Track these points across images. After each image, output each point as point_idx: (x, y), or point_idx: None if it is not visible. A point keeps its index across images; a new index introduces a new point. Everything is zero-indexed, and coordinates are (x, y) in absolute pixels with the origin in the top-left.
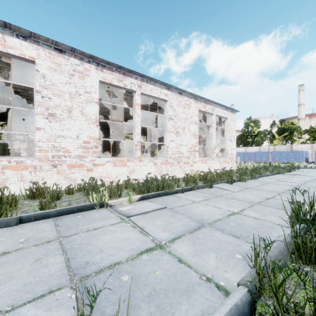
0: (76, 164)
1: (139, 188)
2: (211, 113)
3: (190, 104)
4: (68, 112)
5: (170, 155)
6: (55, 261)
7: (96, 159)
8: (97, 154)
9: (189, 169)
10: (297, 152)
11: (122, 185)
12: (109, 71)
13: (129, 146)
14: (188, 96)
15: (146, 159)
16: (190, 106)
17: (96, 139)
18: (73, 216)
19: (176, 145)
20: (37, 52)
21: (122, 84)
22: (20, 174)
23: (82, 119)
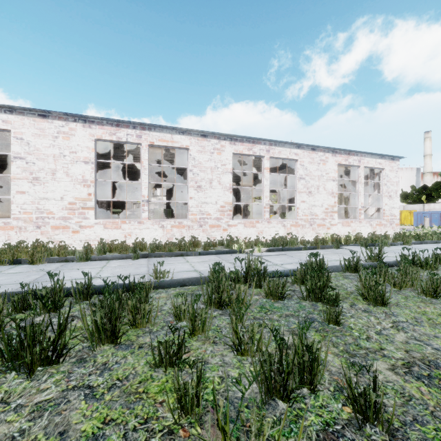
0: (215, 225)
1: (267, 244)
2: (356, 166)
3: (327, 159)
4: (209, 183)
5: (300, 217)
6: (228, 264)
7: (230, 221)
8: (231, 217)
9: (325, 232)
10: None
11: (252, 242)
12: (240, 143)
13: (258, 209)
14: (324, 150)
15: (274, 221)
16: (326, 161)
17: (230, 204)
18: (225, 255)
19: (308, 206)
20: (190, 141)
21: (252, 152)
22: (180, 231)
23: (219, 187)
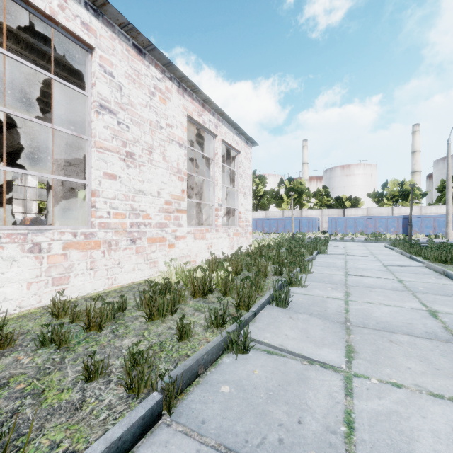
0: None
1: None
2: (212, 134)
3: (168, 93)
4: None
5: (103, 220)
6: None
7: None
8: None
9: (166, 256)
10: (311, 220)
11: None
12: None
13: None
14: (163, 71)
15: None
16: (167, 97)
17: None
18: None
19: (126, 191)
20: None
21: None
22: None
23: None
